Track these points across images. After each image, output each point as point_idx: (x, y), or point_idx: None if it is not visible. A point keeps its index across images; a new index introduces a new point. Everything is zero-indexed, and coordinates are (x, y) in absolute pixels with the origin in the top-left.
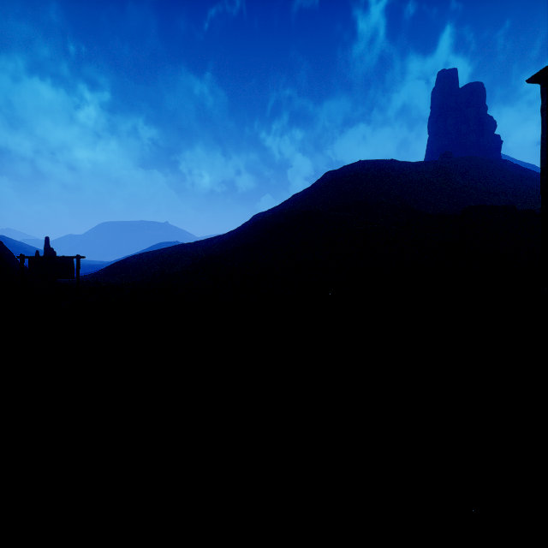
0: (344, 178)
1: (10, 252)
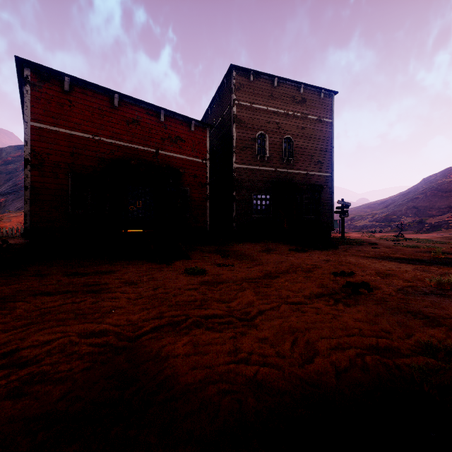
0: None
1: None
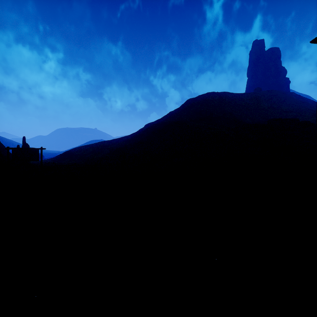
0: (199, 102)
1: (3, 145)
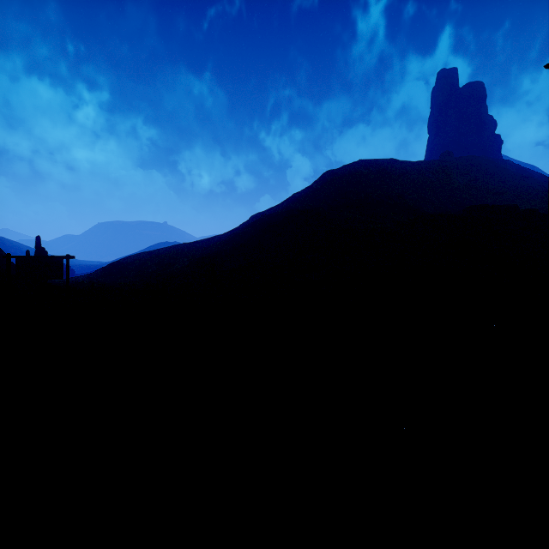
0: (344, 177)
1: (3, 252)
